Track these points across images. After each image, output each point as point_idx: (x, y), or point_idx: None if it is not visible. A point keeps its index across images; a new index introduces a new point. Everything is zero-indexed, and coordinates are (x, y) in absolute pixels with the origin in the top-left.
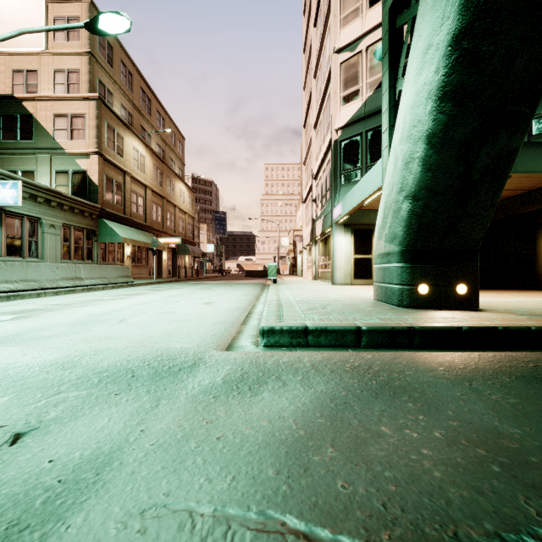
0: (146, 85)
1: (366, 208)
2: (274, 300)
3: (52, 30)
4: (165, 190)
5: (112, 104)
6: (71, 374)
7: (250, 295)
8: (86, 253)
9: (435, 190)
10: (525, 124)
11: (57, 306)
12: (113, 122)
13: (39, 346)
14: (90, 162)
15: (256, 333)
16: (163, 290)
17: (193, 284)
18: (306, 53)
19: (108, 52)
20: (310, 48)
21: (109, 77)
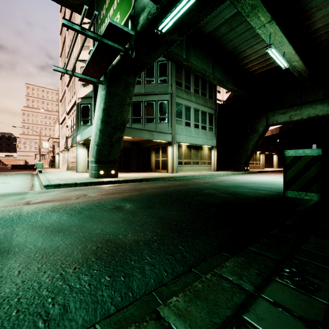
0: None
1: None
2: (45, 179)
3: None
4: None
5: None
6: None
7: (27, 179)
8: None
9: (103, 144)
10: (123, 131)
11: None
12: None
13: None
14: None
15: (40, 188)
16: None
17: None
18: (62, 36)
19: None
20: (64, 38)
21: None
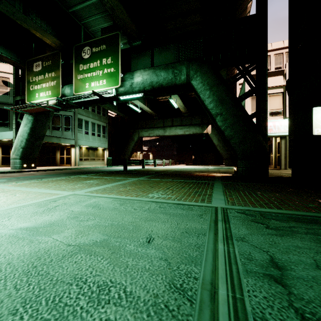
0: None
1: None
2: None
3: None
4: None
5: None
6: None
7: None
8: None
9: (28, 147)
10: (43, 140)
11: None
12: None
13: None
14: None
15: None
16: None
17: None
18: None
19: None
20: None
21: None
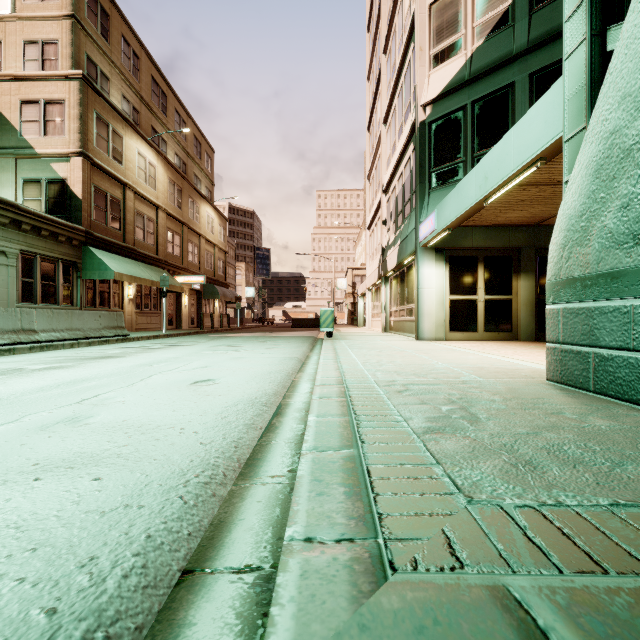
0: (159, 75)
1: (469, 224)
2: (333, 379)
3: None
4: (186, 214)
5: (108, 93)
6: None
7: (289, 359)
8: (63, 294)
9: None
10: None
11: None
12: (107, 114)
13: None
14: (70, 166)
15: (270, 551)
16: (157, 350)
17: (215, 337)
18: (370, 31)
19: (103, 20)
20: (377, 17)
21: (104, 55)
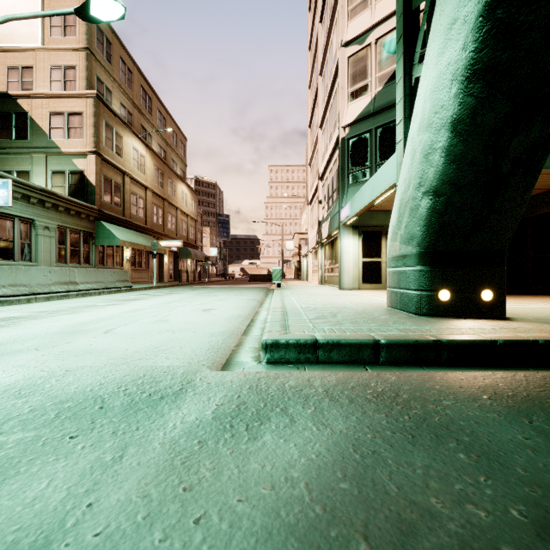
0: (146, 84)
1: (375, 209)
2: (279, 306)
3: (41, 16)
4: (166, 192)
5: (111, 102)
6: (24, 405)
7: (253, 300)
8: (83, 256)
9: (460, 184)
10: None
11: (43, 314)
12: (112, 120)
13: (2, 364)
14: (87, 161)
15: (258, 345)
16: (162, 296)
17: (194, 288)
18: (311, 50)
19: (107, 48)
20: (316, 44)
21: (108, 74)
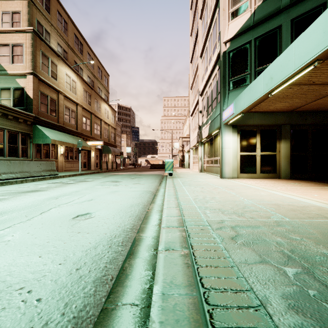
0: (78, 33)
1: (252, 111)
2: (175, 219)
3: None
4: (93, 108)
5: (49, 41)
6: None
7: (146, 193)
8: (21, 151)
9: None
10: None
11: None
12: (48, 52)
13: None
14: (26, 80)
15: None
16: (69, 185)
17: (107, 175)
18: (192, 9)
19: (46, 1)
20: None
21: (47, 20)
